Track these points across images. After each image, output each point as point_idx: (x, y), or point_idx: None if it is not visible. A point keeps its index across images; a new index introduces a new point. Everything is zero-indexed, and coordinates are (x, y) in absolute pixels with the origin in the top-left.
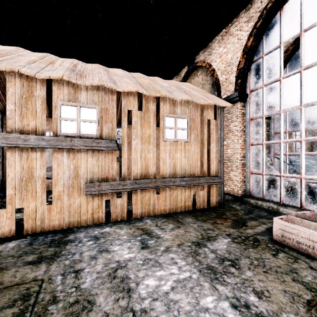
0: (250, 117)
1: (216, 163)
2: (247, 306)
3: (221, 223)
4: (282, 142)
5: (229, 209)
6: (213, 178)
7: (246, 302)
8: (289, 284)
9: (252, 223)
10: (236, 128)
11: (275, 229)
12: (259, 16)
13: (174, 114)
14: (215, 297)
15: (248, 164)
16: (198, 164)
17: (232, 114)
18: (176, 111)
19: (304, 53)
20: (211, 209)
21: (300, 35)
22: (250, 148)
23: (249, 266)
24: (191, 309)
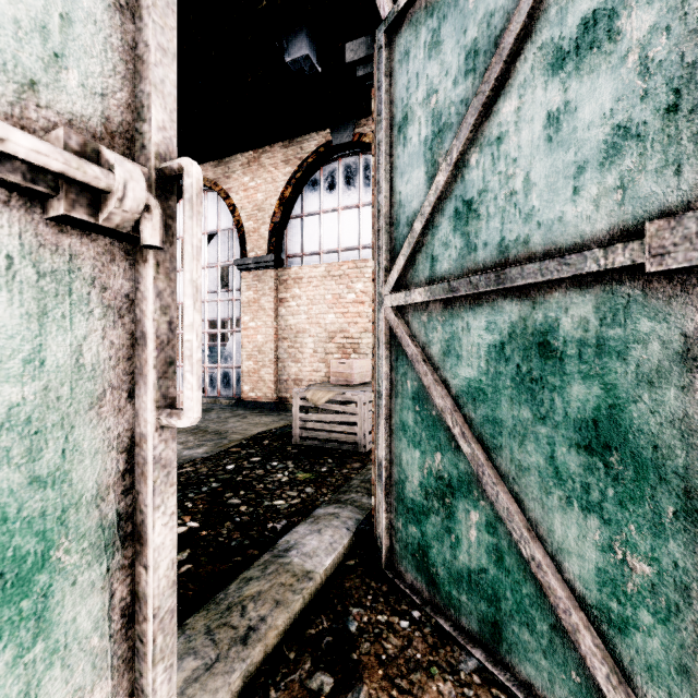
0: None
1: None
2: None
3: None
4: (180, 333)
5: None
6: None
7: None
8: None
9: None
10: None
11: None
12: None
13: None
14: None
15: None
16: None
17: None
18: None
19: None
20: None
21: None
22: None
23: None
24: None
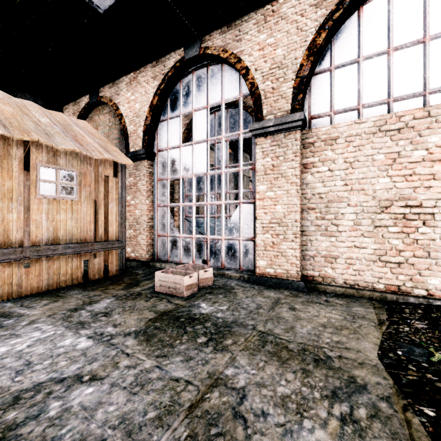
0: (158, 177)
1: (116, 226)
2: (101, 334)
3: (113, 288)
4: (181, 205)
5: (130, 275)
6: (112, 242)
7: (103, 332)
8: (144, 314)
9: (146, 282)
10: (144, 187)
11: (156, 281)
12: (163, 79)
13: (54, 164)
14: (75, 338)
15: (156, 226)
16: (92, 227)
17: (140, 171)
18: (58, 161)
19: (195, 130)
20: (109, 278)
21: (192, 112)
22: (158, 210)
23: (120, 312)
24: (46, 351)
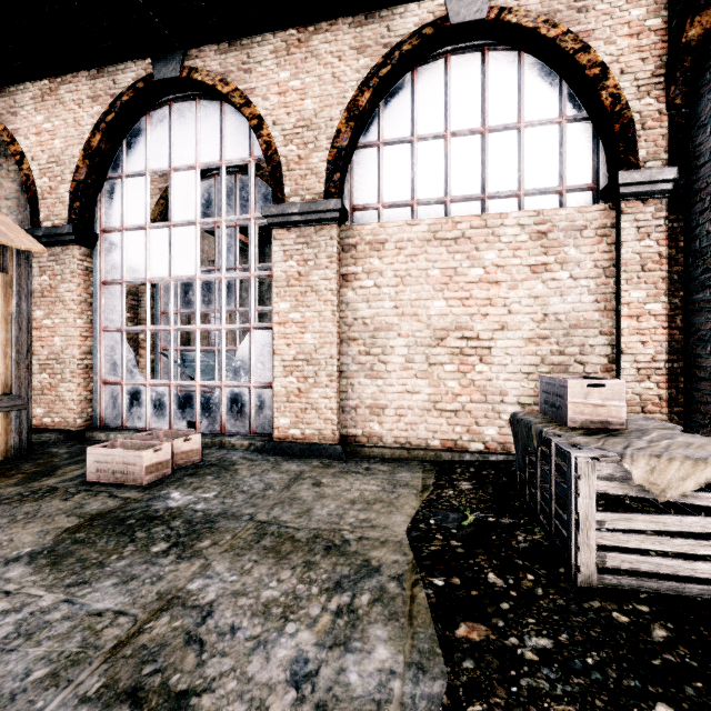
0: (102, 278)
1: (6, 367)
2: None
3: None
4: (148, 330)
5: (38, 457)
6: None
7: None
8: (56, 522)
9: (70, 468)
10: (72, 295)
11: (89, 464)
12: (111, 104)
13: None
14: None
15: (99, 366)
16: None
17: (63, 265)
18: None
19: (174, 202)
20: None
21: (170, 172)
22: (103, 338)
23: (3, 525)
24: None
